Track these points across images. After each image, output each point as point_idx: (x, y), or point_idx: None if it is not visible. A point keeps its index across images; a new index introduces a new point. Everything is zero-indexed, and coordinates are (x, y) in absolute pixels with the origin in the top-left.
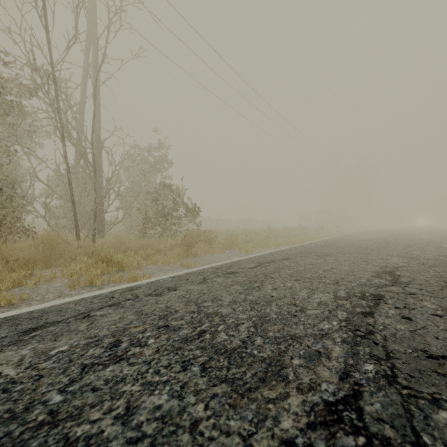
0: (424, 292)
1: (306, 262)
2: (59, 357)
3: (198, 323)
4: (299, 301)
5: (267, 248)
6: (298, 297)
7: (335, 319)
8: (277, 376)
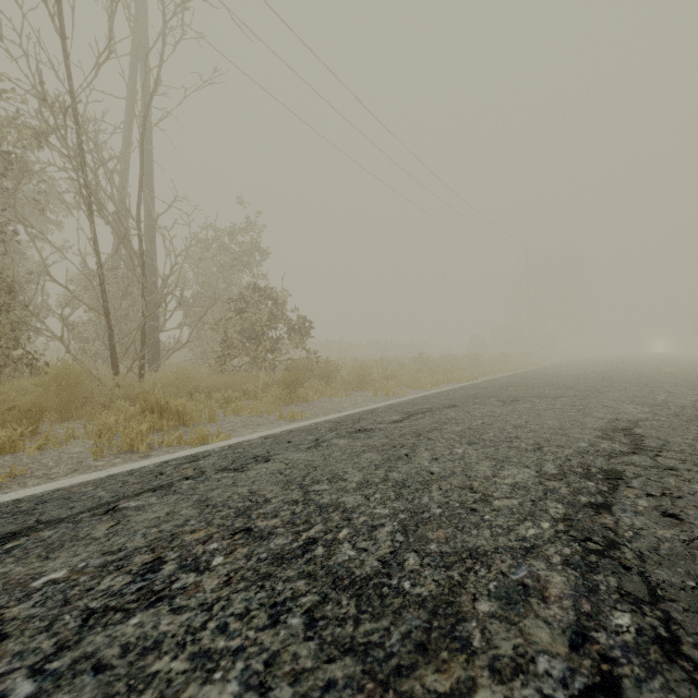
0: (690, 465)
1: (484, 412)
2: (46, 593)
3: (304, 525)
4: (479, 482)
5: (419, 389)
6: (476, 475)
7: (545, 517)
8: (450, 640)
